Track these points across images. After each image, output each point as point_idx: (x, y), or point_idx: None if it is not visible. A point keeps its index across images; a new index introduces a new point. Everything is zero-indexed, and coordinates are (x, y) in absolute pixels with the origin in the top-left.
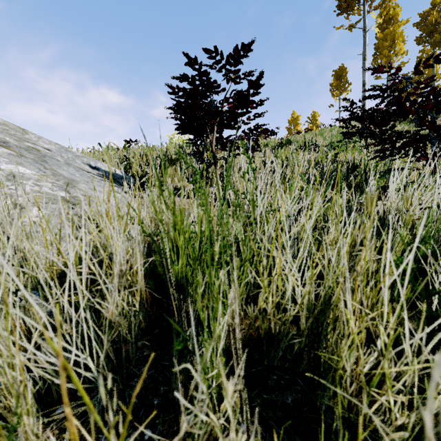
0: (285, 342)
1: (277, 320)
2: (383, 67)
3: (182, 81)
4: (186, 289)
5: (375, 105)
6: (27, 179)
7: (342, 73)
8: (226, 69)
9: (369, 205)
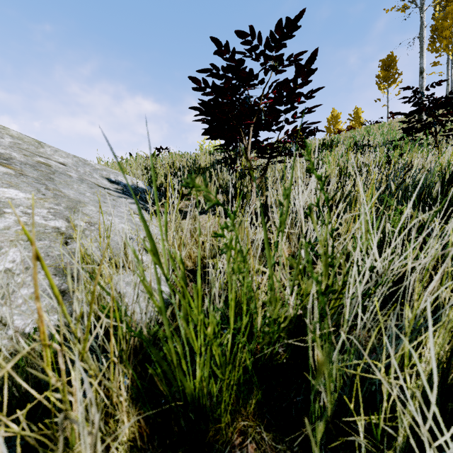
0: None
1: None
2: None
3: (210, 75)
4: (209, 412)
5: (449, 93)
6: (15, 206)
7: (390, 62)
8: (265, 56)
9: None
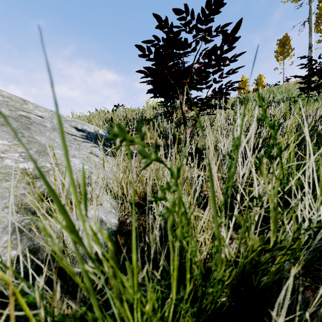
0: None
1: None
2: None
3: (153, 45)
4: None
5: None
6: None
7: (285, 41)
8: (197, 28)
9: None
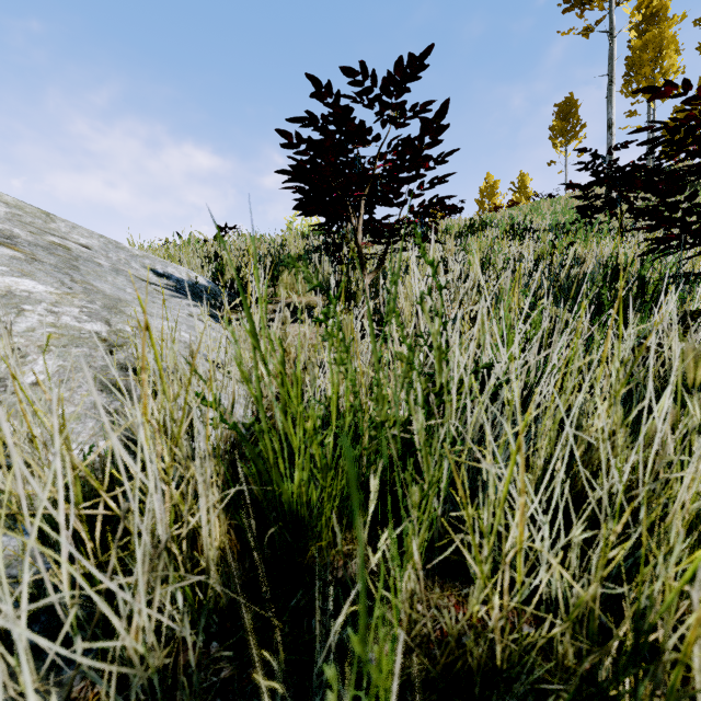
0: (525, 683)
1: (509, 643)
2: (672, 86)
3: (305, 126)
4: (308, 526)
5: (638, 159)
6: (35, 302)
7: (570, 108)
8: (381, 103)
9: (694, 365)
